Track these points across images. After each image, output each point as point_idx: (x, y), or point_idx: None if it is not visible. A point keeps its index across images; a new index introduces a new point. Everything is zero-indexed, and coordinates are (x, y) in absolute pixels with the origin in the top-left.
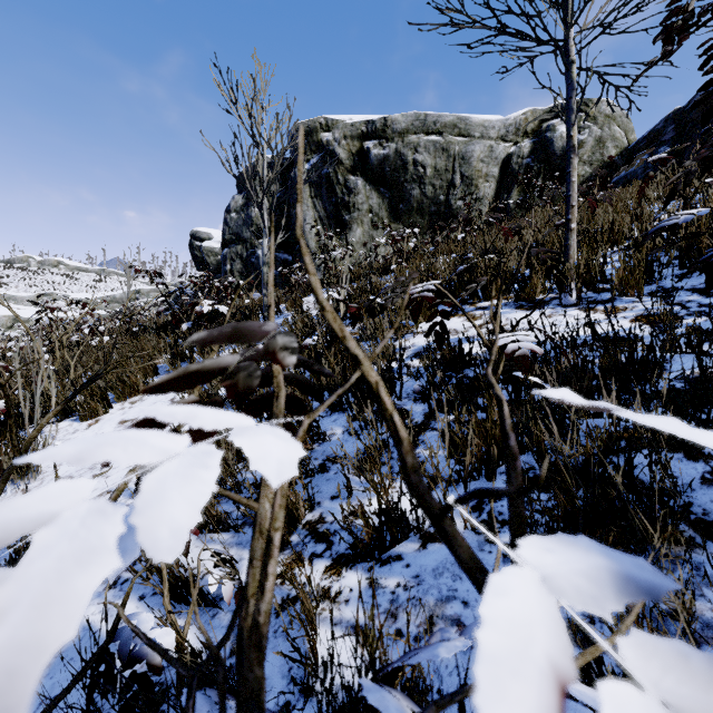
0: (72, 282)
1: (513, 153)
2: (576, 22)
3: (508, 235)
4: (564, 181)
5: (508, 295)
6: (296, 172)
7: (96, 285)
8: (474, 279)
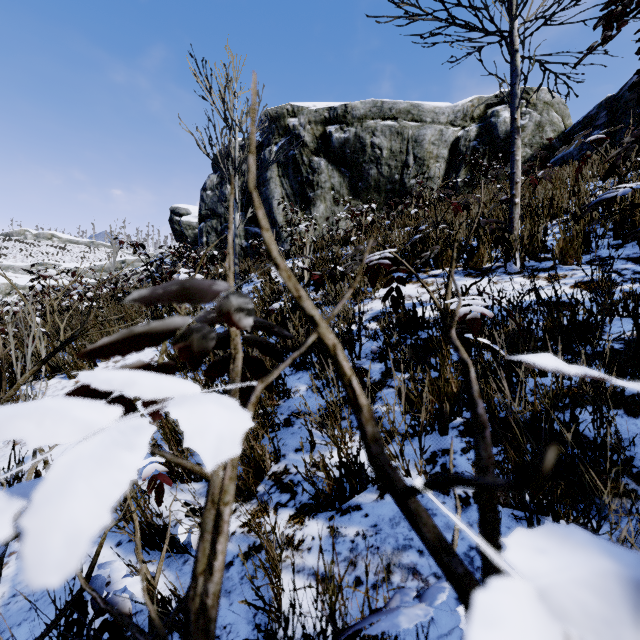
0: (65, 253)
1: (460, 136)
2: (520, 15)
3: (457, 209)
4: (507, 161)
5: (457, 264)
6: (266, 153)
7: (86, 256)
8: (426, 249)
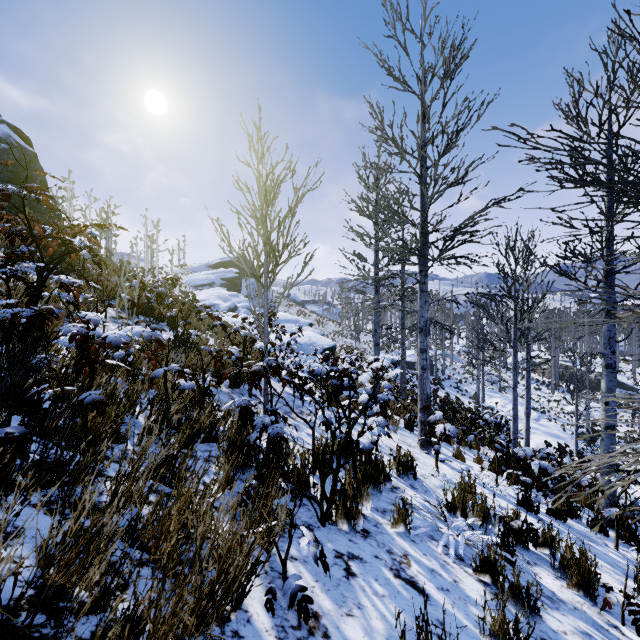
0: None
1: None
2: None
3: None
4: None
5: None
6: None
7: None
8: None
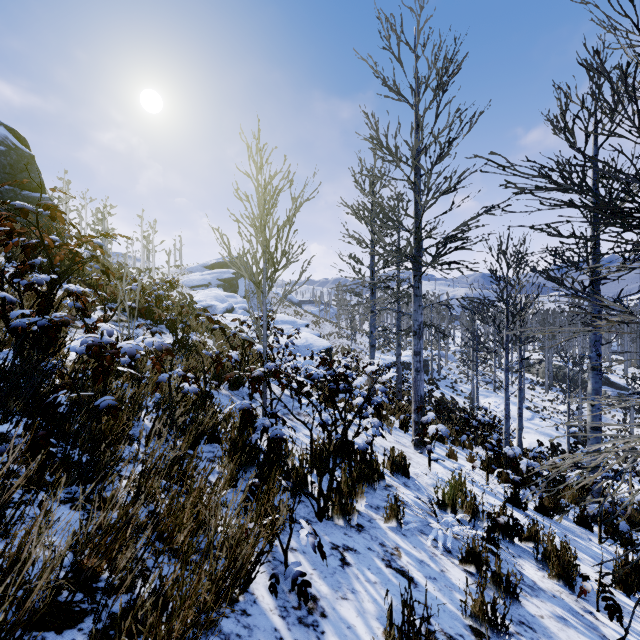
0: None
1: None
2: None
3: None
4: None
5: None
6: None
7: None
8: None
